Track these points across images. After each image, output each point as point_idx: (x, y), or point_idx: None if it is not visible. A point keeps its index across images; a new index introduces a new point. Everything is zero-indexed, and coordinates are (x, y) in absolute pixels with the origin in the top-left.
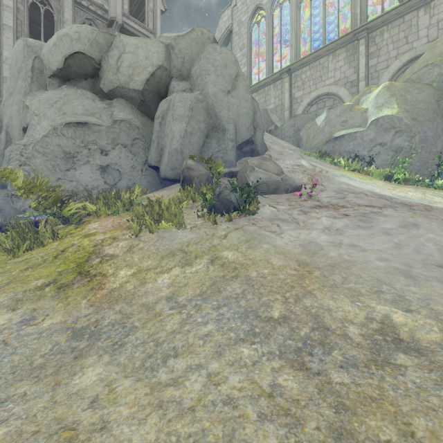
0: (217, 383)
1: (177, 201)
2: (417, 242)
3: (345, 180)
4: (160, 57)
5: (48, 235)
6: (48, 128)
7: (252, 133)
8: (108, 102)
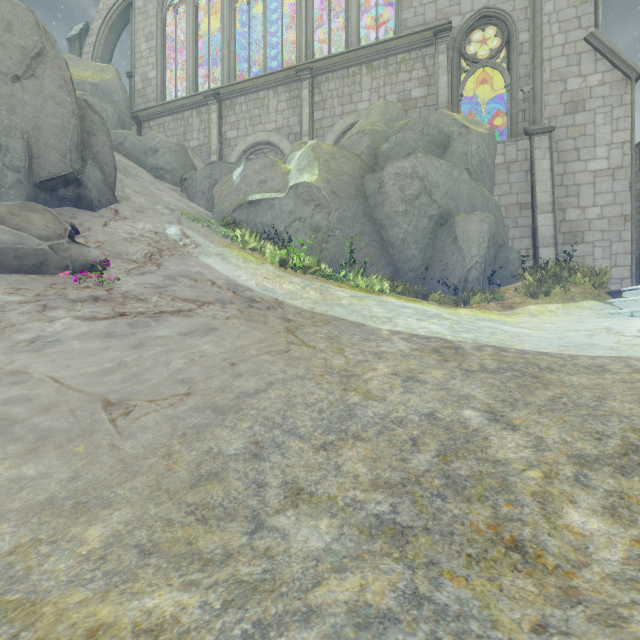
0: None
1: None
2: (165, 359)
3: (211, 261)
4: None
5: None
6: None
7: (79, 166)
8: None
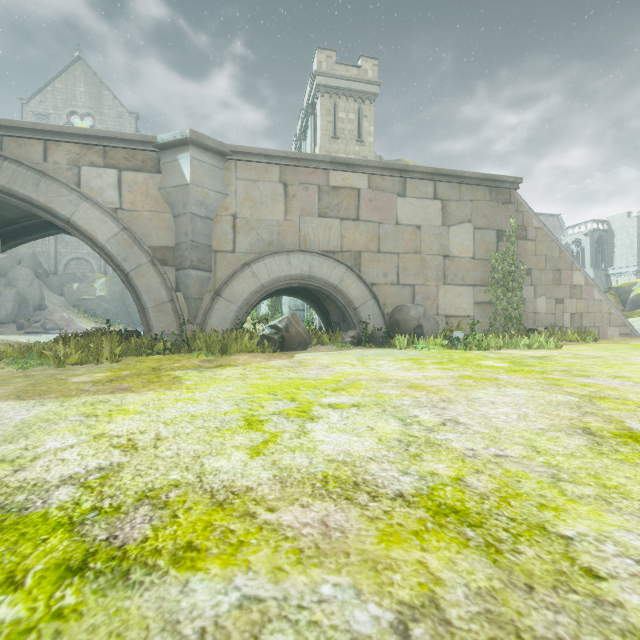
0: None
1: None
2: None
3: (80, 324)
4: None
5: None
6: None
7: (41, 302)
8: None
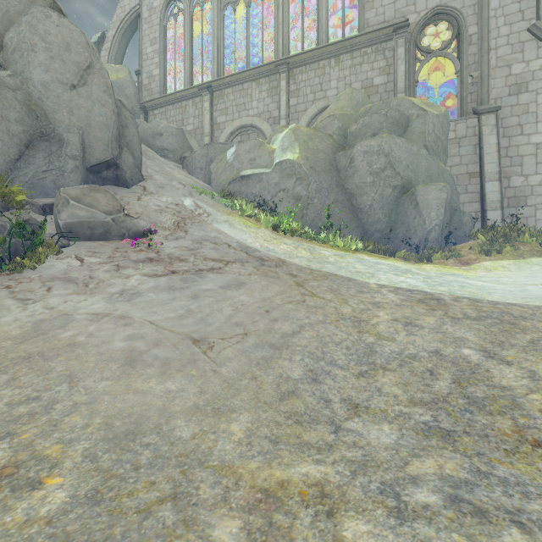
0: None
1: None
2: (217, 307)
3: (222, 227)
4: None
5: None
6: None
7: (117, 153)
8: None
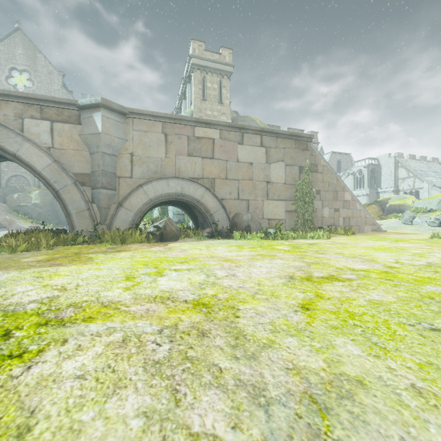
0: None
1: None
2: None
3: (19, 224)
4: None
5: None
6: None
7: None
8: None
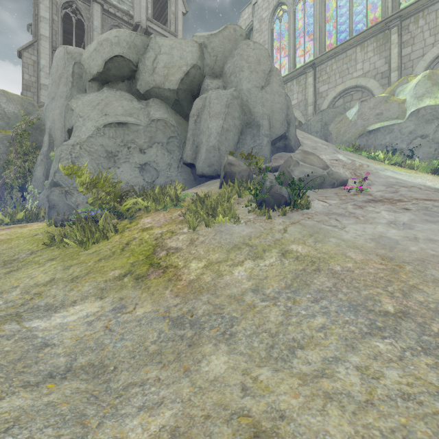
0: (375, 377)
1: (225, 196)
2: None
3: (390, 174)
4: (194, 56)
5: (111, 229)
6: (92, 129)
7: (286, 128)
8: (144, 102)
